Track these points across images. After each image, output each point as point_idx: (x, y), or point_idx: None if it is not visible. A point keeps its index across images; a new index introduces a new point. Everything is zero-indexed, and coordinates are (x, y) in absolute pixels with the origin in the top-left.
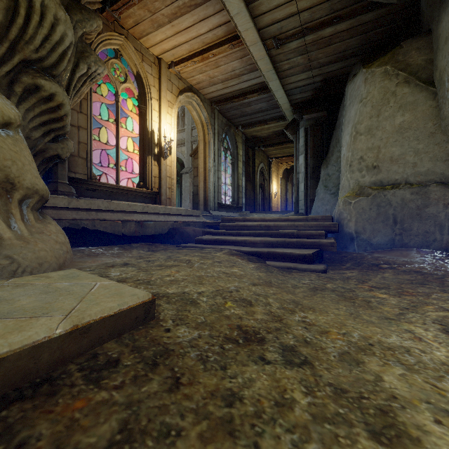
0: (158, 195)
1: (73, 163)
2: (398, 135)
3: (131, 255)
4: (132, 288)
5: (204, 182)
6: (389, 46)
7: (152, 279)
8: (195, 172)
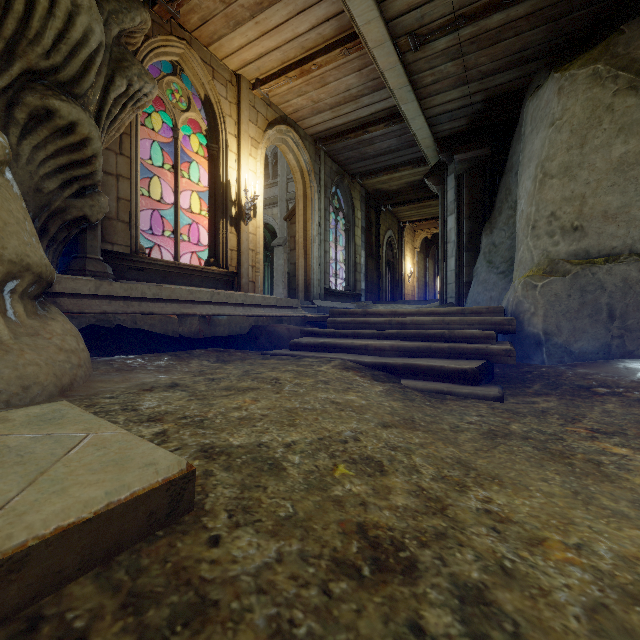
0: (236, 277)
1: (109, 230)
2: (618, 174)
3: (187, 369)
4: (152, 447)
5: (305, 257)
6: (594, 40)
7: (209, 416)
8: (291, 243)
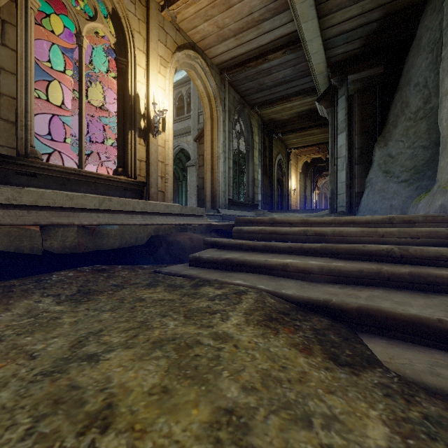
0: (145, 186)
1: None
2: None
3: None
4: None
5: (211, 172)
6: None
7: None
8: (200, 160)
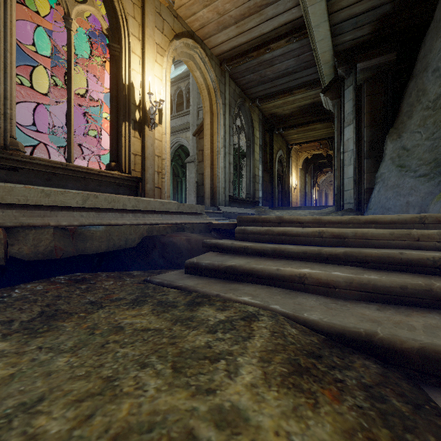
0: (140, 182)
1: None
2: None
3: None
4: None
5: (211, 167)
6: None
7: None
8: (199, 156)
